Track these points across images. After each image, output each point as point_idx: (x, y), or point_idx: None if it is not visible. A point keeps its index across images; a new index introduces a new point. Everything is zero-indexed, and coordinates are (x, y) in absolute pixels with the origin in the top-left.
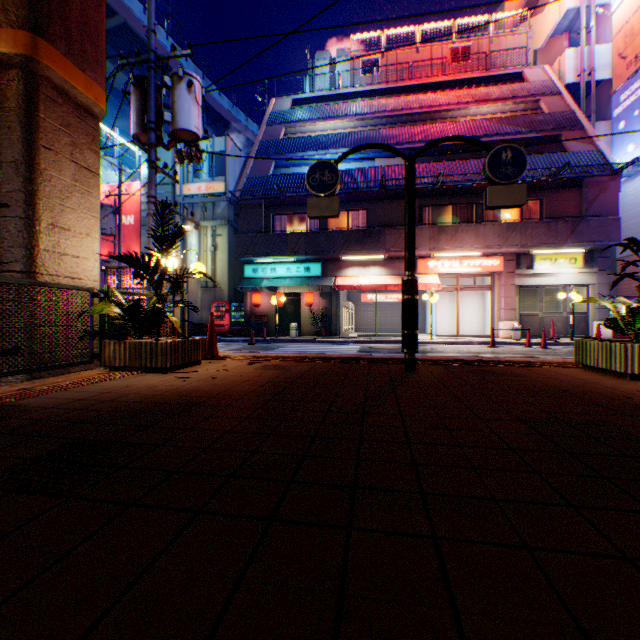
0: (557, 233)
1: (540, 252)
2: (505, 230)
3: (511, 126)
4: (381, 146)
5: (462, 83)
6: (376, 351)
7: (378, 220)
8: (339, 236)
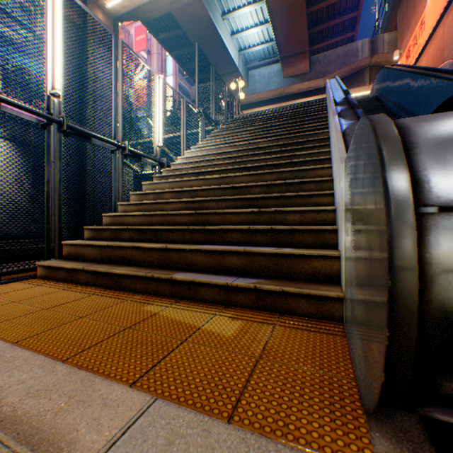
0: None
1: None
2: None
3: None
4: None
5: None
6: None
7: None
8: None
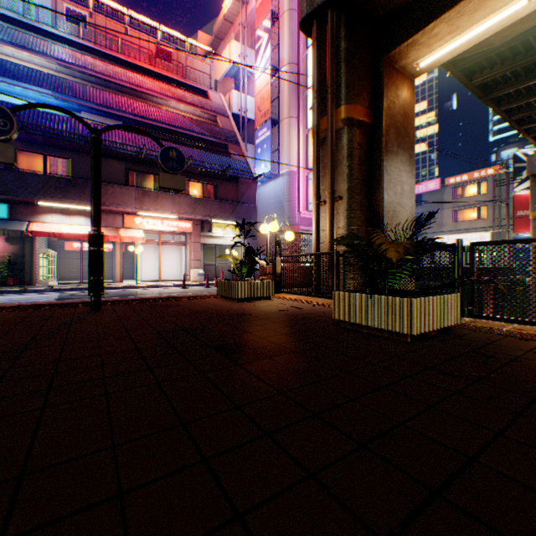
0: (226, 210)
1: (217, 221)
2: (195, 202)
3: (200, 128)
4: (68, 112)
5: (167, 79)
6: (79, 297)
7: (85, 172)
8: (35, 179)
